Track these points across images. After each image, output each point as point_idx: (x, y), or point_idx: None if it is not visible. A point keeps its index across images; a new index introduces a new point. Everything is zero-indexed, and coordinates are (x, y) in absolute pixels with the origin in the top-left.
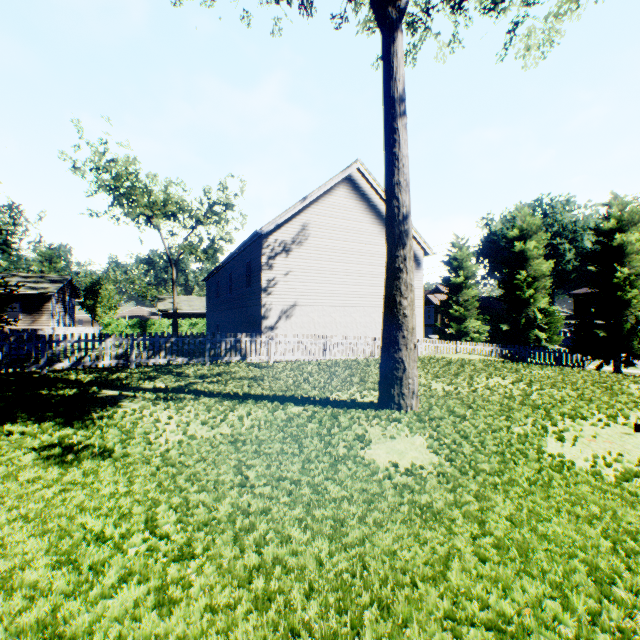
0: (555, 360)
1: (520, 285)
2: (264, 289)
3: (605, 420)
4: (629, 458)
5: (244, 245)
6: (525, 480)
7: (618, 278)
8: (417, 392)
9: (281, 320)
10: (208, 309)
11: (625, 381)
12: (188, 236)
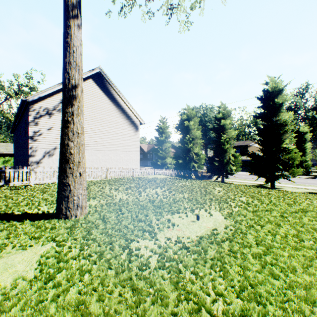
0: (200, 176)
1: (187, 141)
2: (31, 137)
3: (189, 212)
4: (180, 243)
5: (20, 109)
6: (82, 285)
7: (223, 139)
8: (82, 205)
9: (45, 157)
10: (14, 151)
11: (217, 186)
12: (0, 104)
